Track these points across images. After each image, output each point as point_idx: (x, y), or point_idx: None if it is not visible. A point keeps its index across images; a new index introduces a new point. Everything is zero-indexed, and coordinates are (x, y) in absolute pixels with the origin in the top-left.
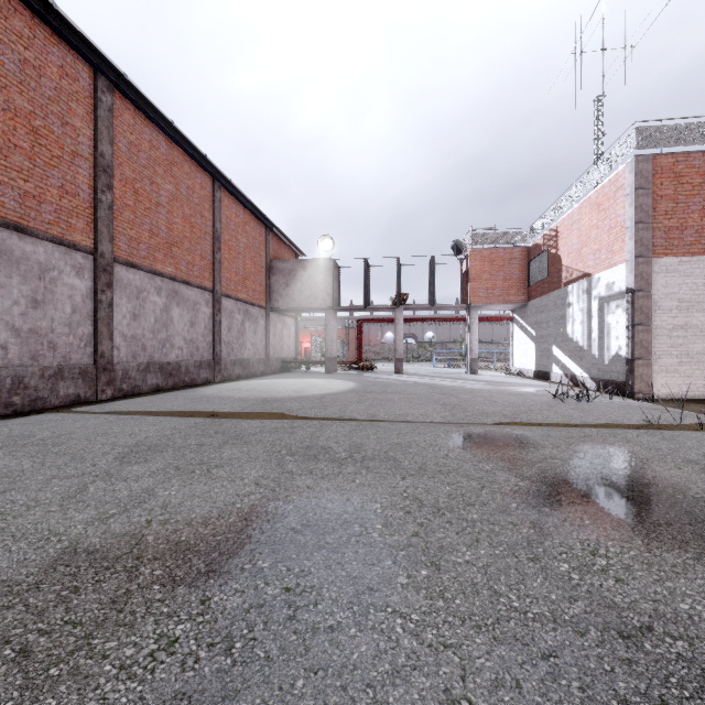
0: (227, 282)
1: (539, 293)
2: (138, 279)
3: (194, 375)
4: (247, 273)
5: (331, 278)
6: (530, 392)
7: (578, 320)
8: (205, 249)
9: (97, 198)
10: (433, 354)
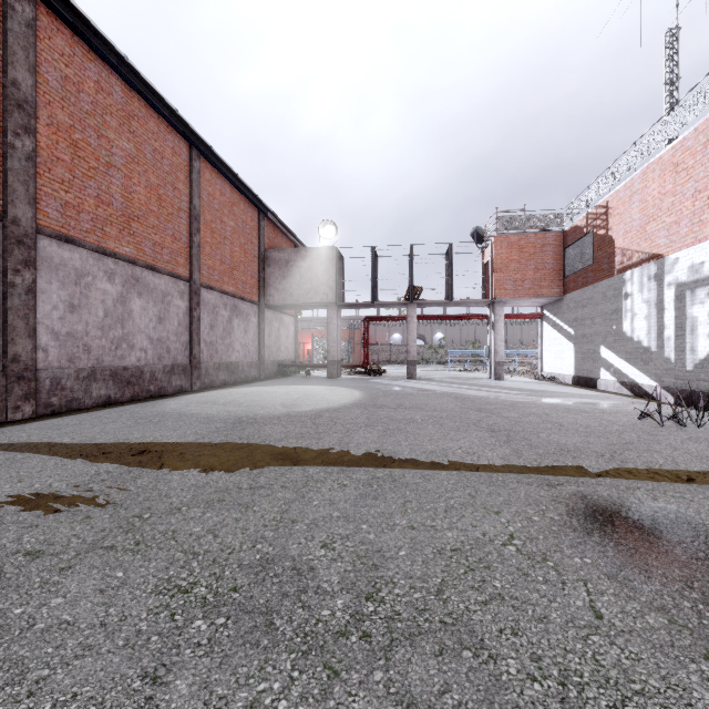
0: (209, 271)
1: (580, 284)
2: (77, 258)
3: (163, 382)
4: (235, 262)
5: (333, 269)
6: (592, 407)
7: (642, 313)
8: (179, 229)
9: (7, 142)
10: (443, 356)
